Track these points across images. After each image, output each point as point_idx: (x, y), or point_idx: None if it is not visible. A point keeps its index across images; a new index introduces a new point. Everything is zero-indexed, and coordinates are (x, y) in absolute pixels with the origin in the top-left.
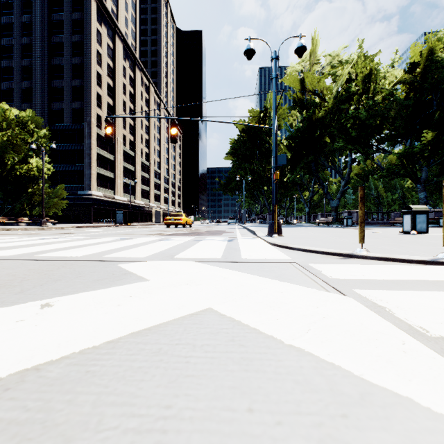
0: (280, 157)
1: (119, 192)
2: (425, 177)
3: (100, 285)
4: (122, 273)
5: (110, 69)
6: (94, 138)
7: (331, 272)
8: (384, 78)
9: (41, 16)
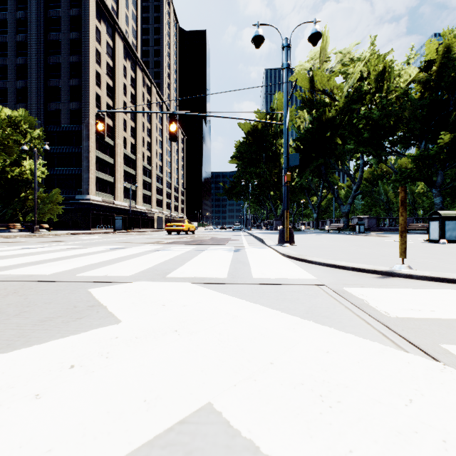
0: (292, 157)
1: (119, 197)
2: (441, 182)
3: (42, 332)
4: (88, 305)
5: (110, 68)
6: (93, 140)
7: (381, 303)
8: (399, 76)
9: (37, 13)
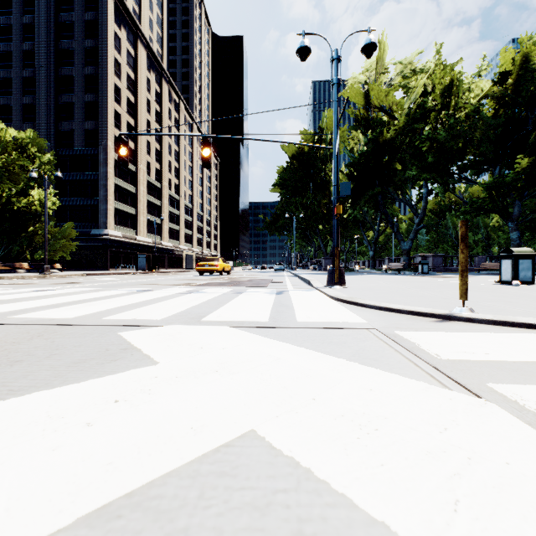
0: (343, 186)
1: (142, 232)
2: (518, 214)
3: (78, 372)
4: (121, 348)
5: (131, 81)
6: (111, 165)
7: (434, 346)
8: (469, 91)
9: (46, 17)
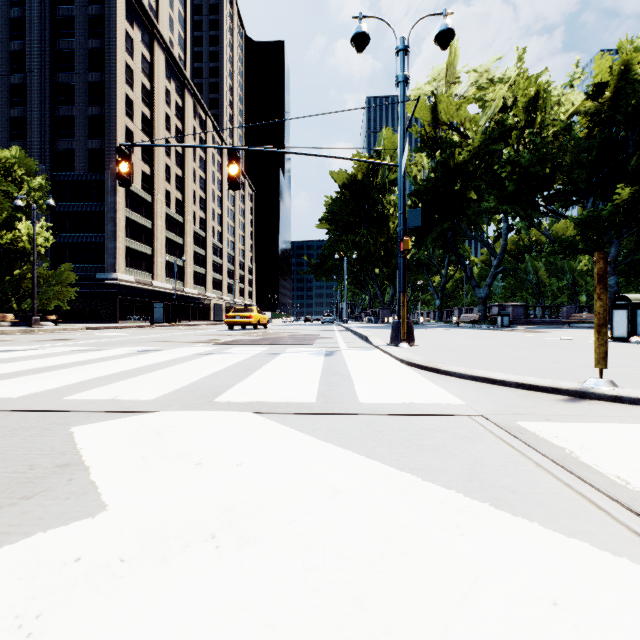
0: (411, 214)
1: (160, 276)
2: (616, 255)
3: None
4: (58, 463)
5: (146, 91)
6: (121, 194)
7: (601, 457)
8: (558, 104)
9: (40, 10)
